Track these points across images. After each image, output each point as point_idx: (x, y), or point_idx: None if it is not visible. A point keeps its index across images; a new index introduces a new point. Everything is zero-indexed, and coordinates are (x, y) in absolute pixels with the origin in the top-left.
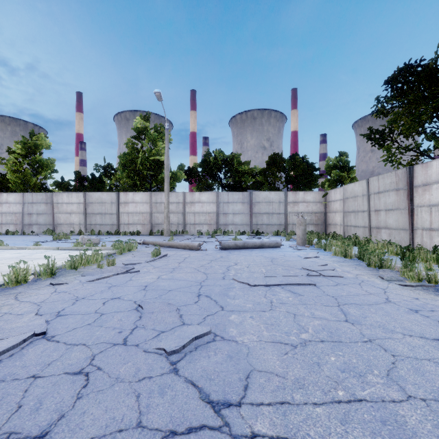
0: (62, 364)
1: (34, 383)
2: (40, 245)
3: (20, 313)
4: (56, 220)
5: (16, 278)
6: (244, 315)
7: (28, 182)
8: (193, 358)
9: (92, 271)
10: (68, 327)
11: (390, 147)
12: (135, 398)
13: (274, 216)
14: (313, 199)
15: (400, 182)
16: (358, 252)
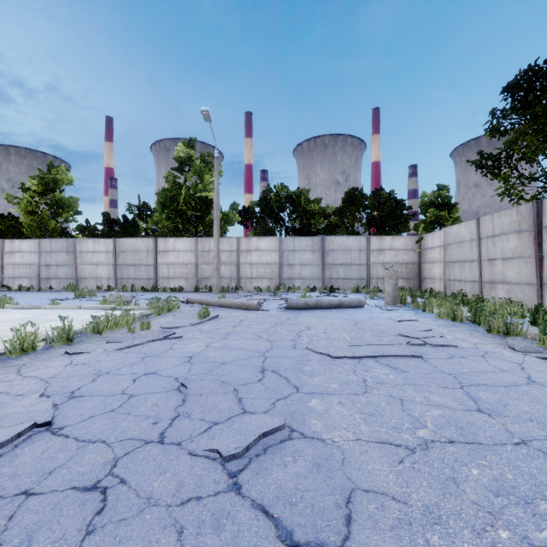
0: (69, 473)
1: (25, 505)
2: (57, 304)
3: (21, 392)
4: (80, 273)
5: (20, 345)
6: (329, 399)
7: (46, 226)
8: (262, 466)
9: (121, 336)
10: (84, 414)
11: (509, 177)
12: (176, 536)
13: (353, 268)
14: (403, 246)
15: (523, 222)
16: (471, 313)
